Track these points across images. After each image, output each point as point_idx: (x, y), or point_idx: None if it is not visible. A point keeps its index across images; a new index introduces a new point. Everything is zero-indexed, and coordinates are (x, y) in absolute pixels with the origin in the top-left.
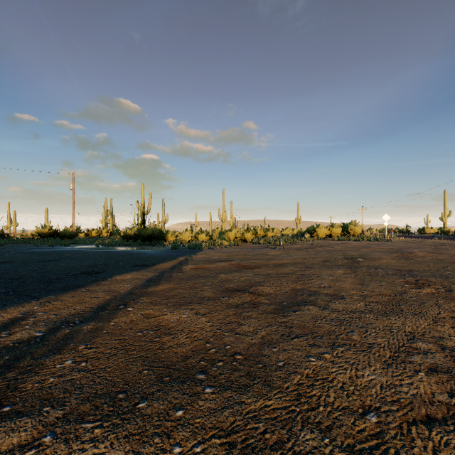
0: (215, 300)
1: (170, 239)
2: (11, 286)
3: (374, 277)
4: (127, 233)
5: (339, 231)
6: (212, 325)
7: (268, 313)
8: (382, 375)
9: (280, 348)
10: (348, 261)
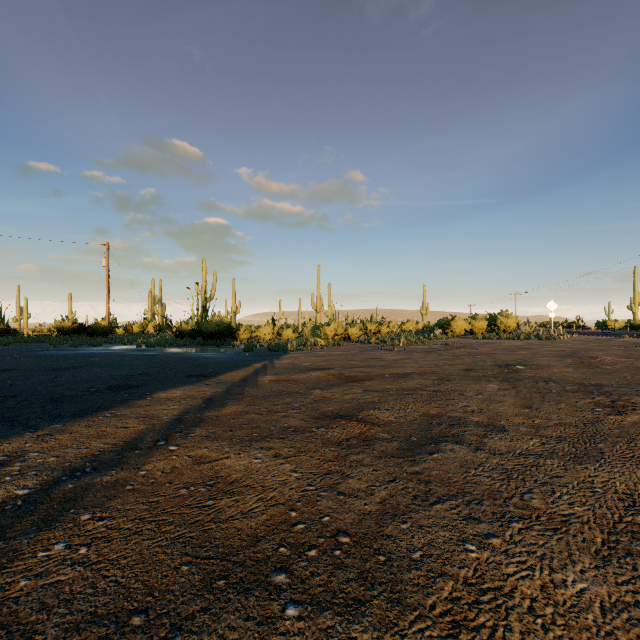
0: (306, 432)
1: (242, 336)
2: (2, 407)
3: (546, 396)
4: (182, 328)
5: (484, 325)
6: (301, 478)
7: (389, 456)
8: (599, 581)
9: (413, 524)
10: (502, 371)
